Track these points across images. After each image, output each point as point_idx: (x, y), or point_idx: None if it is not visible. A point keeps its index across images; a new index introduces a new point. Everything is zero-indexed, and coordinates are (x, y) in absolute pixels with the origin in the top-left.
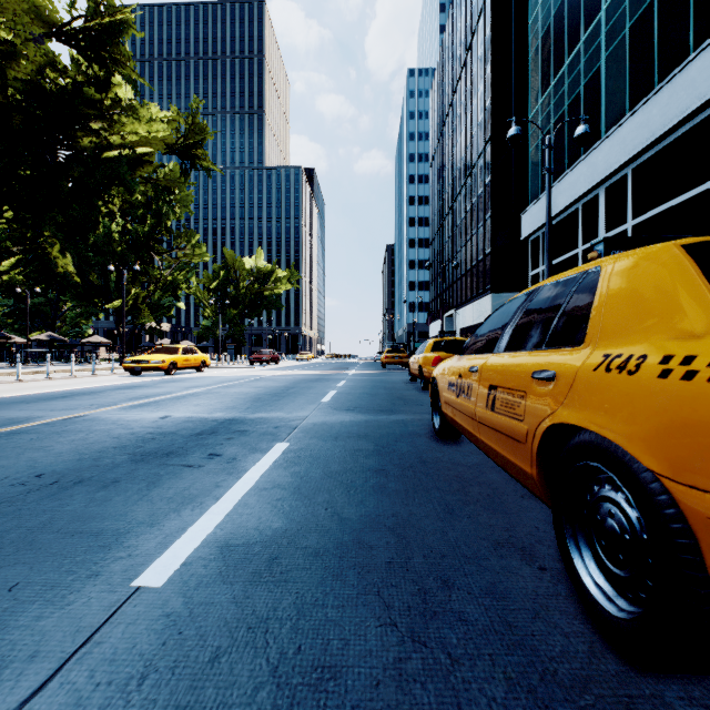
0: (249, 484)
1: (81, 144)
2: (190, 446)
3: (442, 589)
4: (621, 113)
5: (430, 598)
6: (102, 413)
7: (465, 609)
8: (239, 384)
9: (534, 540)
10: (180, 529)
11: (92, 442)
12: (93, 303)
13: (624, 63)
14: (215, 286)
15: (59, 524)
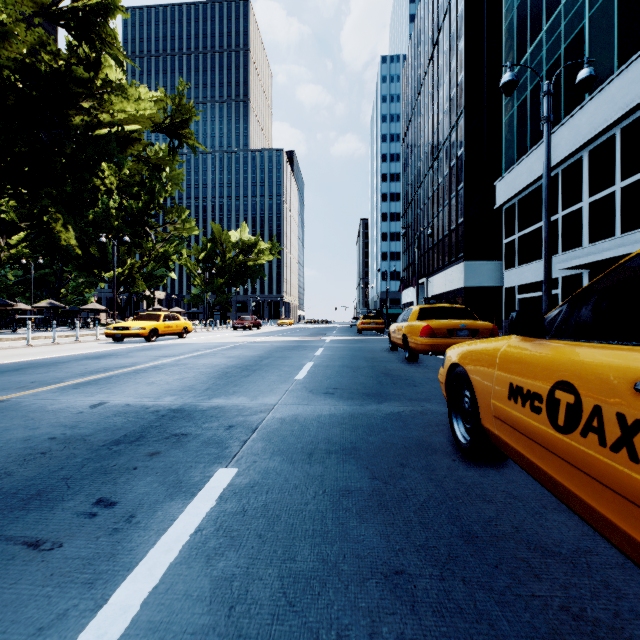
0: None
1: (73, 122)
2: (82, 474)
3: None
4: (608, 72)
5: None
6: (30, 396)
7: None
8: (212, 353)
9: None
10: None
11: None
12: (93, 273)
13: (611, 20)
14: (204, 257)
15: None
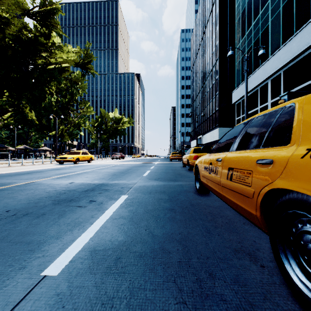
0: (107, 216)
1: (38, 63)
2: (81, 196)
3: (209, 279)
4: (278, 46)
5: (204, 285)
6: (43, 180)
7: (224, 292)
8: (106, 168)
9: (254, 249)
10: (71, 241)
11: (36, 194)
12: (44, 132)
13: (279, 23)
14: (97, 125)
15: (11, 237)
